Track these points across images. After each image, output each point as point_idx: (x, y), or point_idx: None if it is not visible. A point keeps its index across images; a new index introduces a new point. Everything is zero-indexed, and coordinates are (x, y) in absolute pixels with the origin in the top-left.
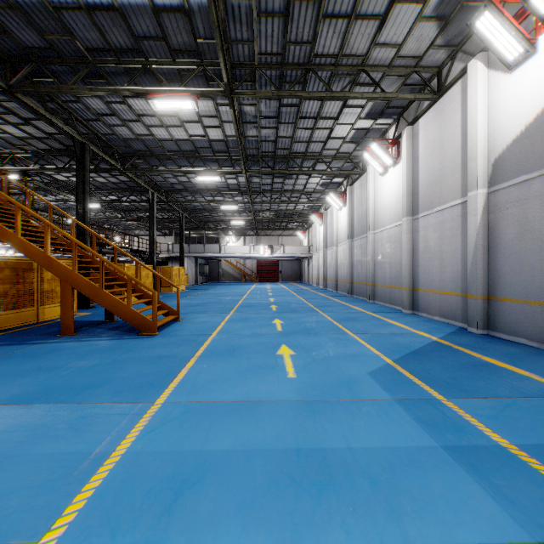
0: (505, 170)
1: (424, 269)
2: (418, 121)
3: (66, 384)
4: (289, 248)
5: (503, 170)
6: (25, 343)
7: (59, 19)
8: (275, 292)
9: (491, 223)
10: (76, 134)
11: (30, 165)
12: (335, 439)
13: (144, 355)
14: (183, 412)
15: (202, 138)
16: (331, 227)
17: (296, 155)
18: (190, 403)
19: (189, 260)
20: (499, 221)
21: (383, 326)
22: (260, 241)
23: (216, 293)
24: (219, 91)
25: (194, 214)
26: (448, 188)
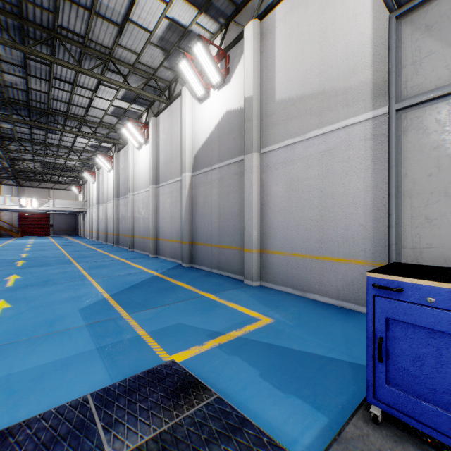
0: (199, 163)
1: (162, 224)
2: (159, 116)
3: None
4: (60, 202)
5: (198, 163)
6: None
7: None
8: (36, 247)
9: (193, 196)
10: None
11: None
12: None
13: None
14: None
15: None
16: (103, 186)
17: (56, 112)
18: None
19: None
20: (196, 194)
21: (125, 269)
22: (24, 192)
23: None
24: None
25: None
26: (174, 168)
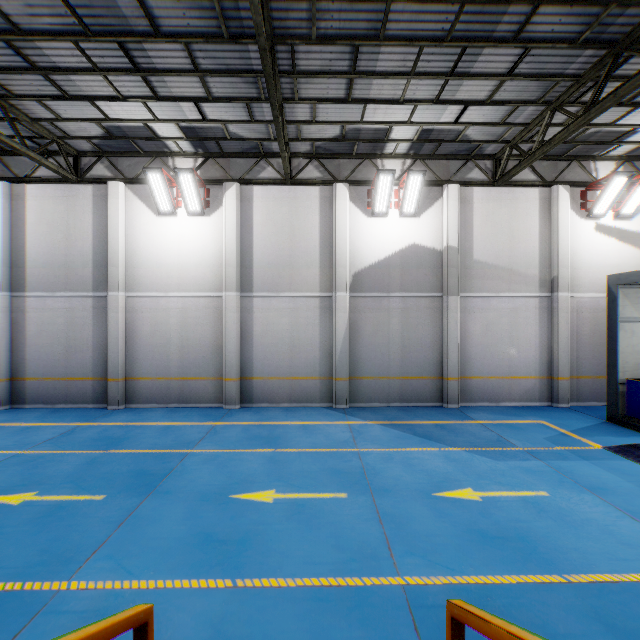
0: (364, 284)
1: (264, 354)
2: (253, 187)
3: None
4: None
5: (362, 283)
6: None
7: None
8: None
9: (352, 321)
10: None
11: None
12: (625, 484)
13: None
14: None
15: None
16: None
17: None
18: None
19: None
20: (359, 320)
21: (318, 430)
22: None
23: None
24: None
25: None
26: (303, 278)
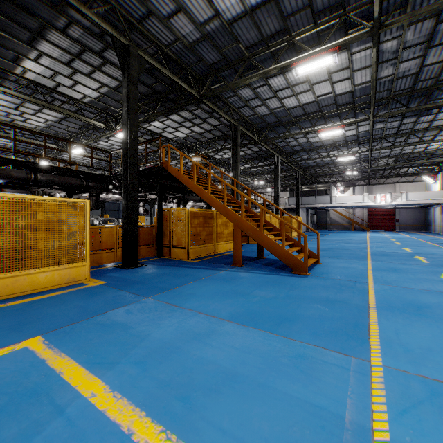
0: None
1: None
2: None
3: (262, 312)
4: (413, 195)
5: None
6: (215, 269)
7: (231, 31)
8: (403, 242)
9: None
10: (232, 120)
11: (202, 151)
12: None
13: (311, 295)
14: (428, 393)
15: (328, 95)
16: None
17: None
18: (426, 379)
19: (301, 211)
20: None
21: None
22: (371, 190)
23: (333, 240)
24: (364, 32)
25: (306, 171)
26: None
